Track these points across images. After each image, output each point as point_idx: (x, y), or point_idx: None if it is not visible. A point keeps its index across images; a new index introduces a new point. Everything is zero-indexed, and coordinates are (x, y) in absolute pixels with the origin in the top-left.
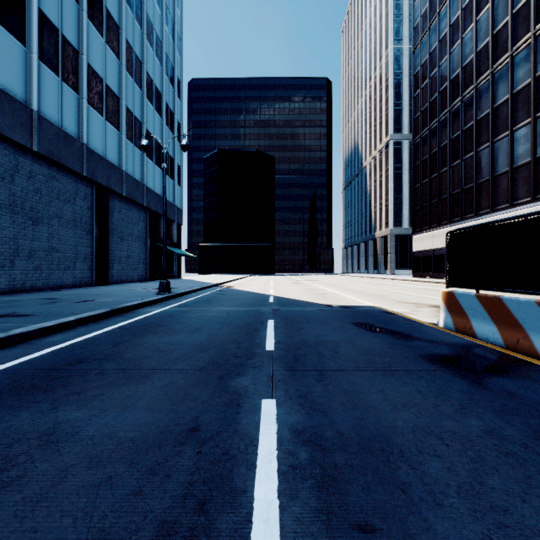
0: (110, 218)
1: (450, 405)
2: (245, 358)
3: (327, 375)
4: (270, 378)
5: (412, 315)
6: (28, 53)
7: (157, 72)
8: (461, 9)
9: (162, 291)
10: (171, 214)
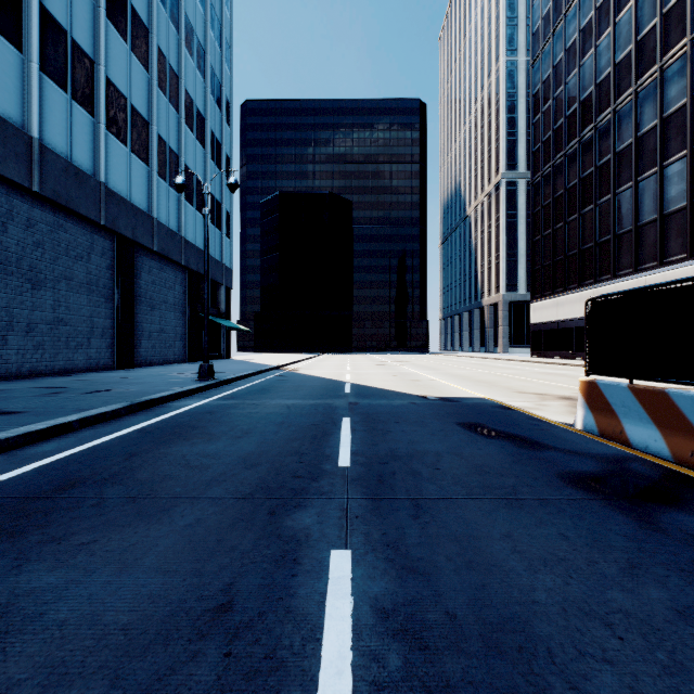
0: (137, 281)
1: (612, 561)
2: (309, 478)
3: (427, 508)
4: (343, 513)
5: (537, 412)
6: (25, 62)
7: (199, 91)
8: (595, 9)
9: (203, 377)
10: (218, 275)
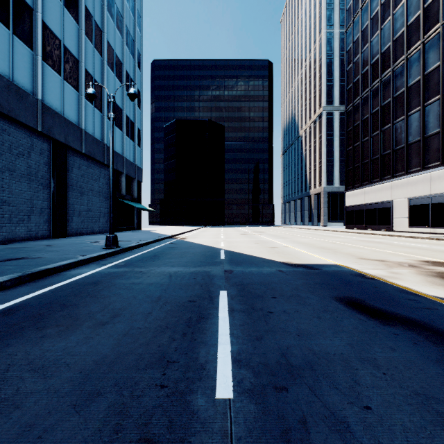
0: (70, 174)
1: None
2: None
3: None
4: None
5: (399, 282)
6: None
7: (118, 43)
8: None
9: (108, 245)
10: (132, 172)
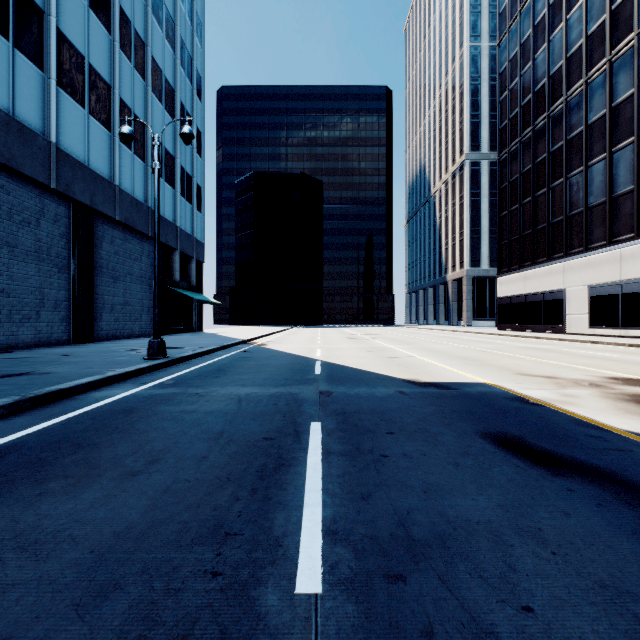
0: (98, 251)
1: None
2: None
3: None
4: None
5: (575, 409)
6: None
7: (168, 61)
8: None
9: (152, 355)
10: (188, 249)
